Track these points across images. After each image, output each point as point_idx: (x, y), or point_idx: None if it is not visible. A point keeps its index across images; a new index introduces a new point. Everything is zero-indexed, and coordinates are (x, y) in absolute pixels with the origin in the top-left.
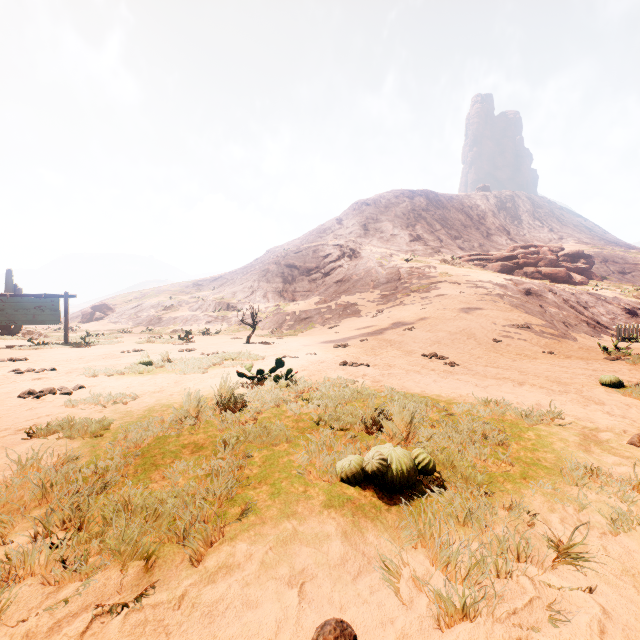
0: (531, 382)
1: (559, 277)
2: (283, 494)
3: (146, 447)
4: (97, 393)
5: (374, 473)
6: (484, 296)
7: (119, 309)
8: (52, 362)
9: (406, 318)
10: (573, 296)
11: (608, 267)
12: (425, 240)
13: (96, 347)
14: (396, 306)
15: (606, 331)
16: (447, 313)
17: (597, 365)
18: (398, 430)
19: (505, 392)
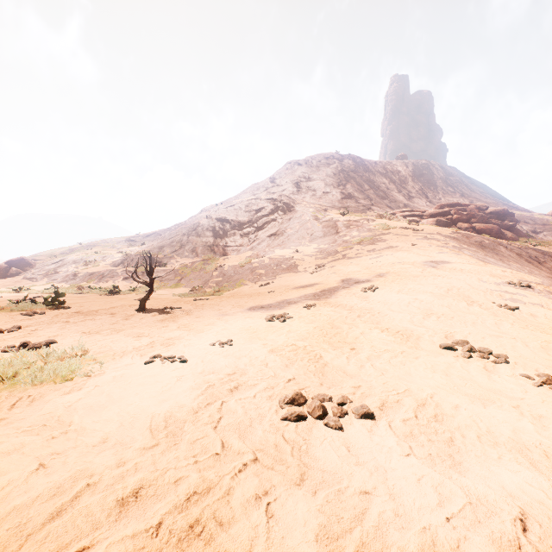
0: None
1: (492, 233)
2: None
3: None
4: None
5: None
6: (442, 248)
7: (39, 264)
8: None
9: (357, 274)
10: (522, 250)
11: (521, 227)
12: (356, 198)
13: None
14: (339, 260)
15: None
16: (409, 267)
17: None
18: None
19: None
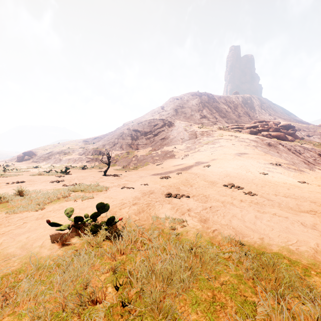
0: None
1: (280, 137)
2: None
3: None
4: None
5: None
6: (246, 146)
7: (39, 154)
8: None
9: (203, 159)
10: (292, 147)
11: (301, 133)
12: (208, 118)
13: None
14: (196, 152)
15: (315, 166)
16: (228, 156)
17: None
18: None
19: None
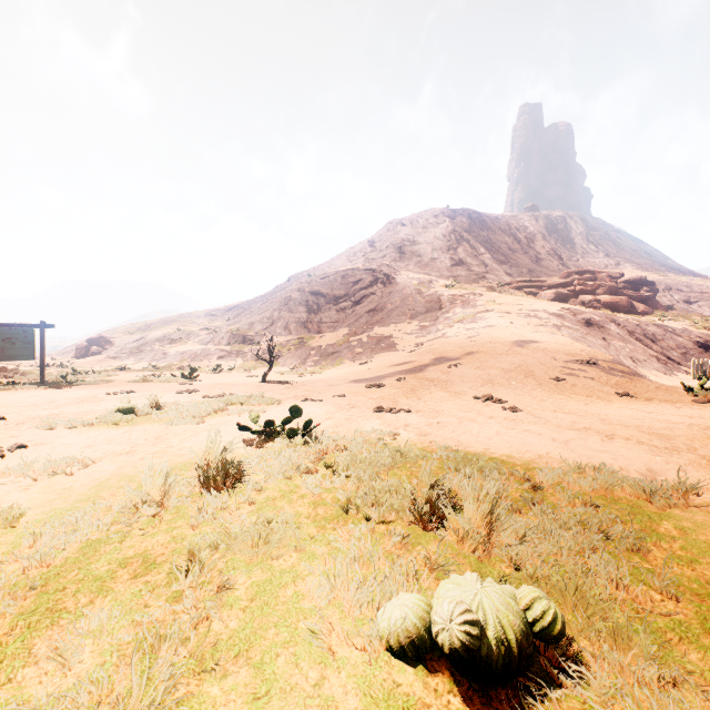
0: (622, 434)
1: (620, 306)
2: (276, 698)
3: (57, 567)
4: (32, 458)
5: (455, 653)
6: (539, 327)
7: (119, 342)
8: (9, 408)
9: (450, 353)
10: (638, 327)
11: (672, 296)
12: (468, 265)
13: (78, 387)
14: (437, 339)
15: (679, 368)
16: (498, 347)
17: (690, 410)
18: (471, 525)
19: (595, 450)
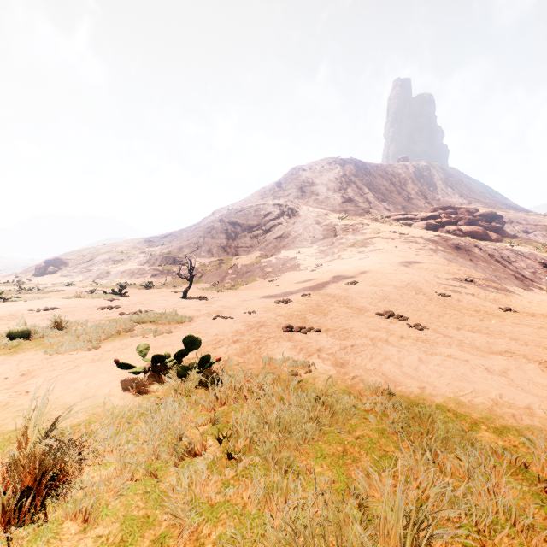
0: None
1: (478, 235)
2: None
3: None
4: None
5: None
6: (419, 250)
7: (72, 263)
8: None
9: (346, 272)
10: (496, 251)
11: (514, 227)
12: (356, 202)
13: (10, 304)
14: (334, 260)
15: (533, 284)
16: (387, 267)
17: None
18: None
19: None
